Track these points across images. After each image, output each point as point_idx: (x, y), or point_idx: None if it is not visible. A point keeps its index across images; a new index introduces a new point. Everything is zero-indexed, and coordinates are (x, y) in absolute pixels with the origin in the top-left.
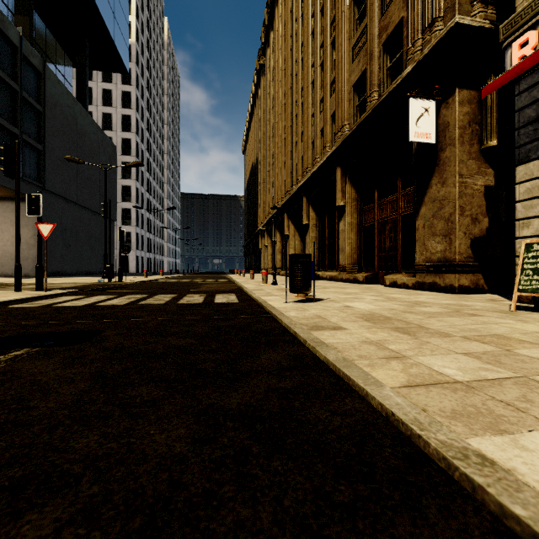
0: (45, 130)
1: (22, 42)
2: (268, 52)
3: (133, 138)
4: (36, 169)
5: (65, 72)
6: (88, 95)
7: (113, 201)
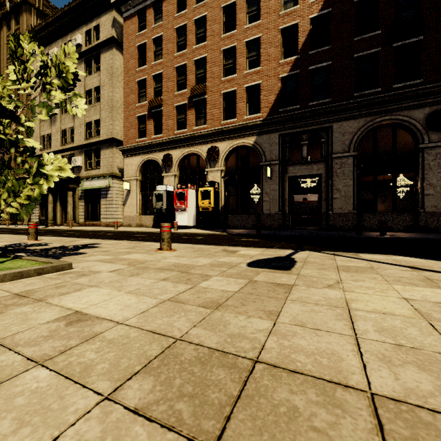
0: None
1: None
2: None
3: None
4: None
5: None
6: None
7: None
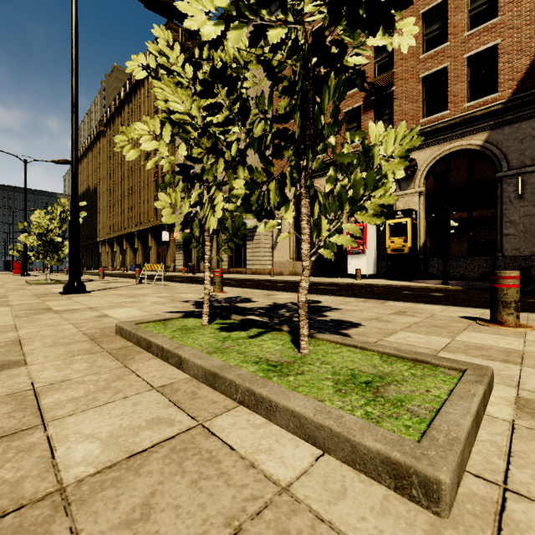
0: None
1: None
2: (109, 130)
3: None
4: None
5: None
6: None
7: None
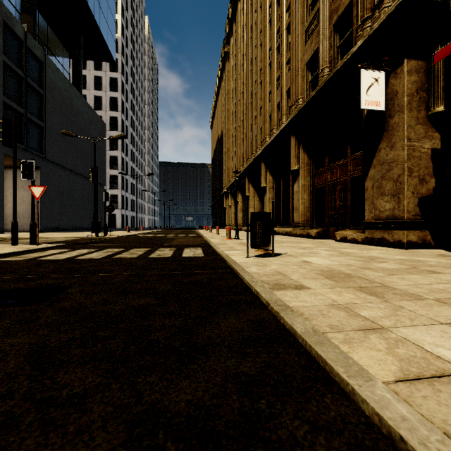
0: (45, 110)
1: (26, 36)
2: (231, 41)
3: (119, 116)
4: (38, 142)
5: (63, 62)
6: (83, 81)
7: (102, 169)
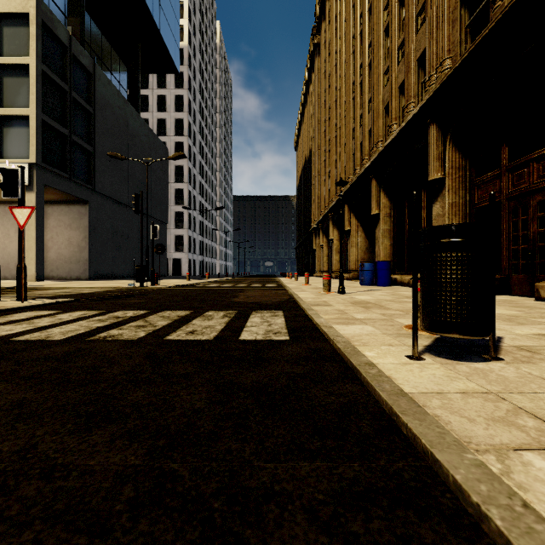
0: (95, 131)
1: (71, 41)
2: (323, 27)
3: (185, 141)
4: (87, 171)
5: (120, 78)
6: (145, 103)
7: (164, 204)
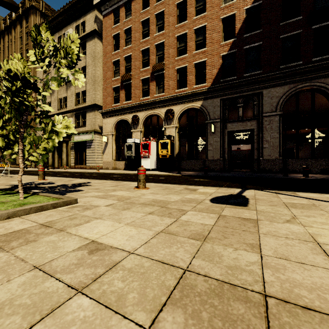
0: None
1: None
2: None
3: None
4: None
5: None
6: None
7: None
